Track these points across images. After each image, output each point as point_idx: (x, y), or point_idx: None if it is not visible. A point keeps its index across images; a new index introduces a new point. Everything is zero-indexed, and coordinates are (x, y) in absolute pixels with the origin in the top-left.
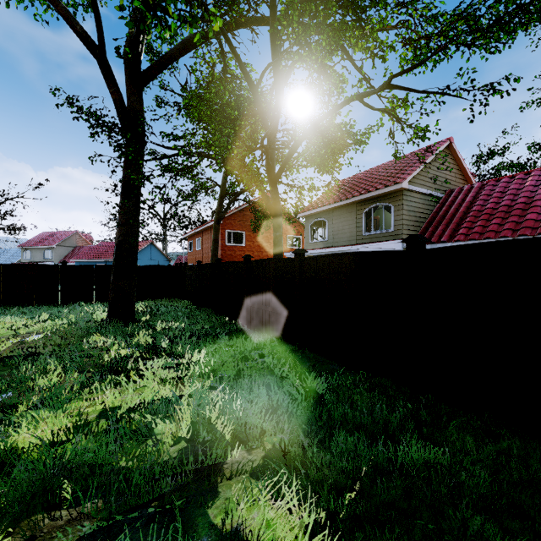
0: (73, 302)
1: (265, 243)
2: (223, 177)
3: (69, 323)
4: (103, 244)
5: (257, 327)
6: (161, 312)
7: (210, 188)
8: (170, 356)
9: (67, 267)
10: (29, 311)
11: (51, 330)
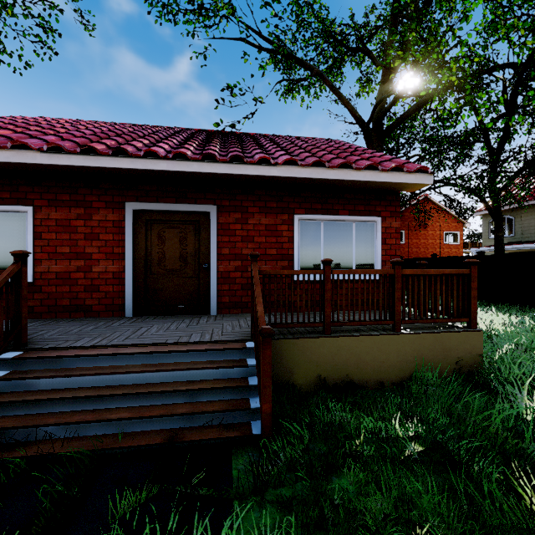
0: None
1: (423, 240)
2: None
3: None
4: None
5: (496, 302)
6: None
7: None
8: None
9: None
10: None
11: None
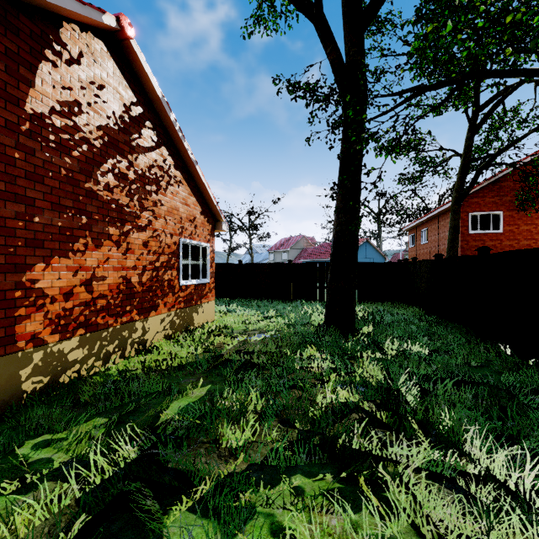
0: (297, 298)
1: None
2: (467, 139)
3: (288, 324)
4: (323, 245)
5: None
6: (385, 321)
7: (441, 163)
8: (434, 444)
9: (292, 265)
10: (263, 305)
11: (272, 331)
